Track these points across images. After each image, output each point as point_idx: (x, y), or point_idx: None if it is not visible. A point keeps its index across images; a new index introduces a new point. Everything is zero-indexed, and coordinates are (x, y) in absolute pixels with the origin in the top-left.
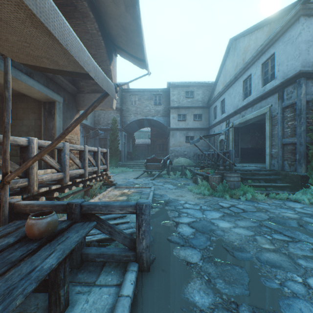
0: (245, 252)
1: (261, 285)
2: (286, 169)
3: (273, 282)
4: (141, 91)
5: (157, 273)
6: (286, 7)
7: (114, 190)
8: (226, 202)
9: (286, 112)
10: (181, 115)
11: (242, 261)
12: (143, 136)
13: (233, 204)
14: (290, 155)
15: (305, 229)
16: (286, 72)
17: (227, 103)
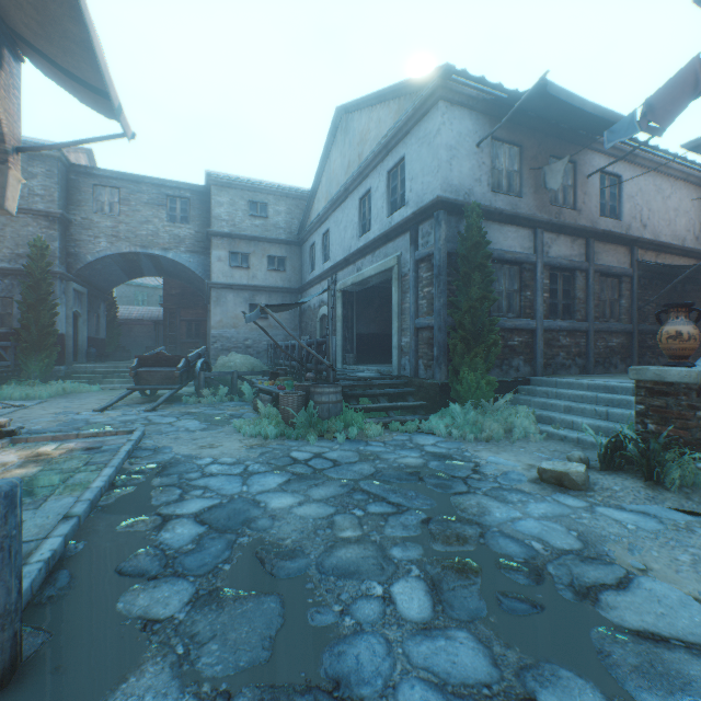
0: (301, 558)
1: (303, 628)
2: (421, 375)
3: (330, 612)
4: (131, 181)
5: (33, 685)
6: (420, 74)
7: (6, 452)
8: (308, 450)
9: (421, 269)
10: (239, 254)
11: (286, 580)
12: (144, 298)
13: (319, 452)
14: (427, 348)
15: (426, 483)
16: (421, 195)
17: (333, 241)
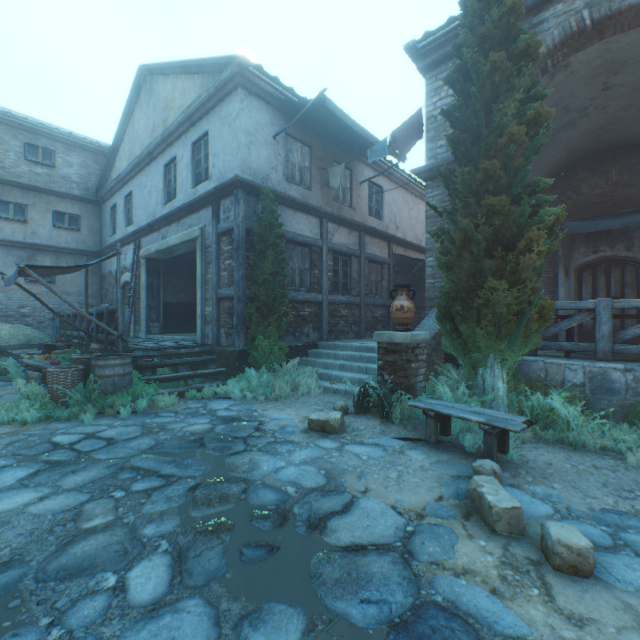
0: (16, 569)
1: None
2: (223, 343)
3: (33, 629)
4: None
5: None
6: (221, 57)
7: None
8: (79, 431)
9: (223, 242)
10: (12, 204)
11: None
12: None
13: (93, 432)
14: (228, 317)
15: (207, 449)
16: (223, 172)
17: (137, 204)
